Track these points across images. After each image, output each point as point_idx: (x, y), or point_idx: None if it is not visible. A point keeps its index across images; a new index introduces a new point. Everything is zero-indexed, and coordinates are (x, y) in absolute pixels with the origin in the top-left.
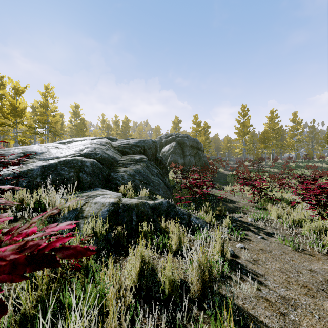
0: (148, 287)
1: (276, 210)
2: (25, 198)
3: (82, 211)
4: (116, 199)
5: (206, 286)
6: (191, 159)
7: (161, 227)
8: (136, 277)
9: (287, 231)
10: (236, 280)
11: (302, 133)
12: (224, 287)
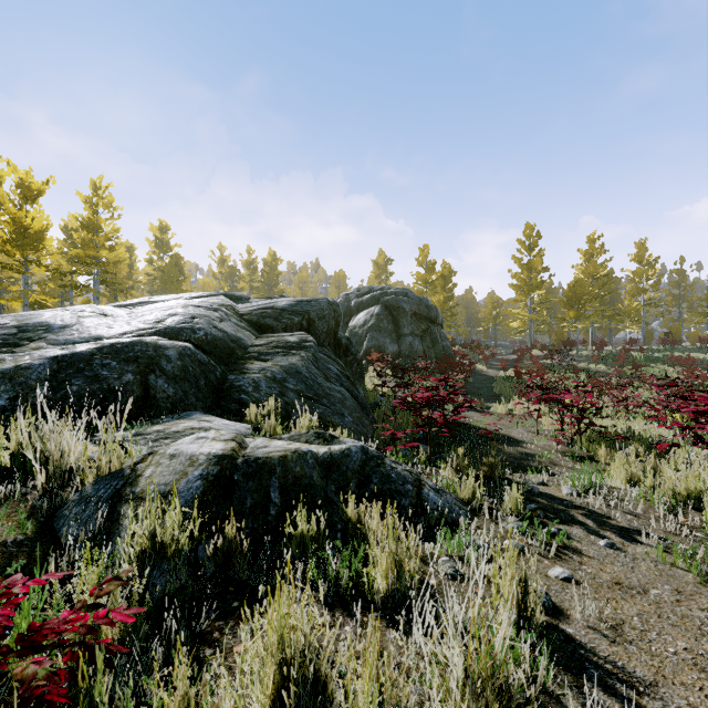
0: None
1: (626, 465)
2: None
3: (134, 478)
4: (228, 444)
5: None
6: (415, 342)
7: (347, 518)
8: None
9: (668, 524)
10: None
11: (657, 286)
12: None
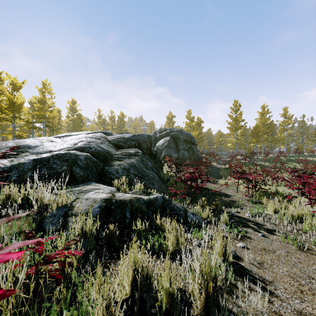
0: (142, 299)
1: (273, 204)
2: (12, 193)
3: (72, 207)
4: (108, 194)
5: (210, 299)
6: (185, 153)
7: (156, 224)
8: (128, 287)
9: (287, 227)
10: (243, 290)
11: (292, 128)
12: (230, 299)
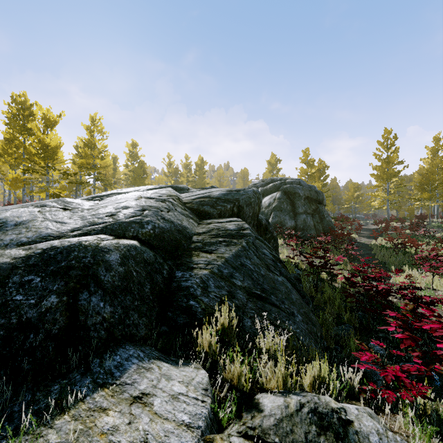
0: None
1: None
2: None
3: None
4: None
5: None
6: (307, 219)
7: None
8: None
9: None
10: None
11: None
12: None
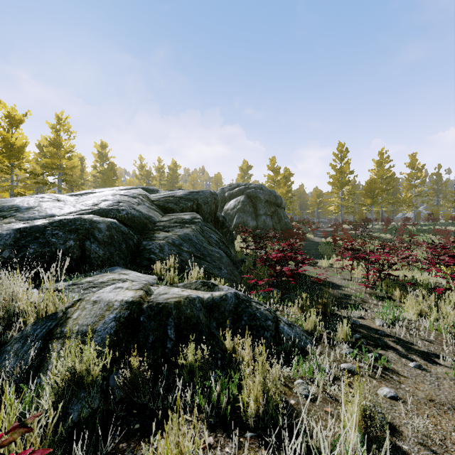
0: None
1: (416, 303)
2: None
3: (64, 320)
4: (137, 293)
5: None
6: (267, 220)
7: (225, 348)
8: None
9: None
10: None
11: (423, 183)
12: None
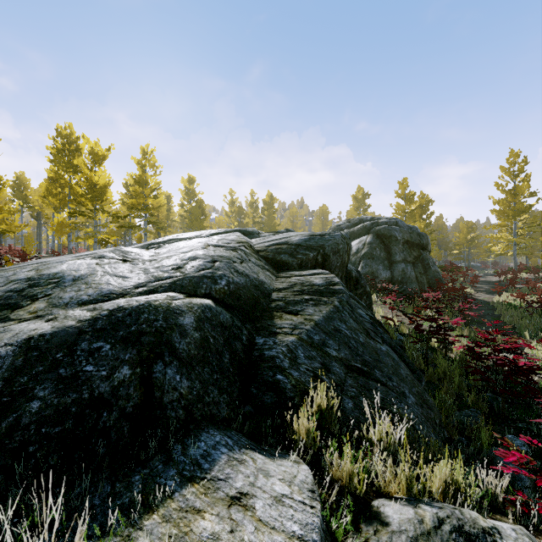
0: None
1: None
2: None
3: None
4: None
5: None
6: (407, 269)
7: None
8: None
9: None
10: None
11: None
12: None
